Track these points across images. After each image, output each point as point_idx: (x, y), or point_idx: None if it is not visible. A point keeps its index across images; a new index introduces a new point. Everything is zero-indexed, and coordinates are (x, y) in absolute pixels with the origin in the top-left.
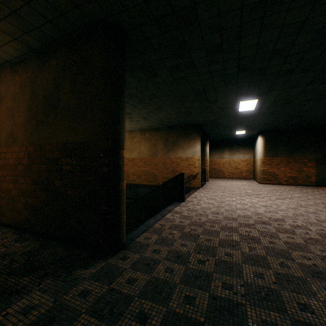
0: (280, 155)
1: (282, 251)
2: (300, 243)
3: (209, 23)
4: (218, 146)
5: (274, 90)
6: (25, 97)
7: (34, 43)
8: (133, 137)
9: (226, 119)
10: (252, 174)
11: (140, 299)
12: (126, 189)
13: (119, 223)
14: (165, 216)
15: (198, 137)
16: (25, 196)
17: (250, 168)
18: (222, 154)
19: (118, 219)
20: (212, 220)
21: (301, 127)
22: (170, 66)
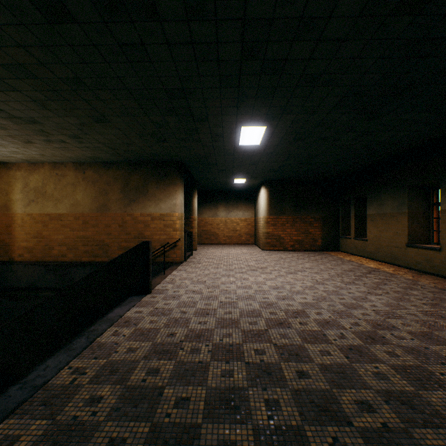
0: (286, 213)
1: (325, 397)
2: (343, 365)
3: None
4: (211, 200)
5: (290, 113)
6: None
7: None
8: (61, 175)
9: (222, 157)
10: (254, 238)
11: None
12: (44, 272)
13: None
14: (99, 338)
15: (181, 183)
16: None
17: (252, 230)
18: (217, 211)
19: None
20: (197, 334)
21: (308, 178)
22: None
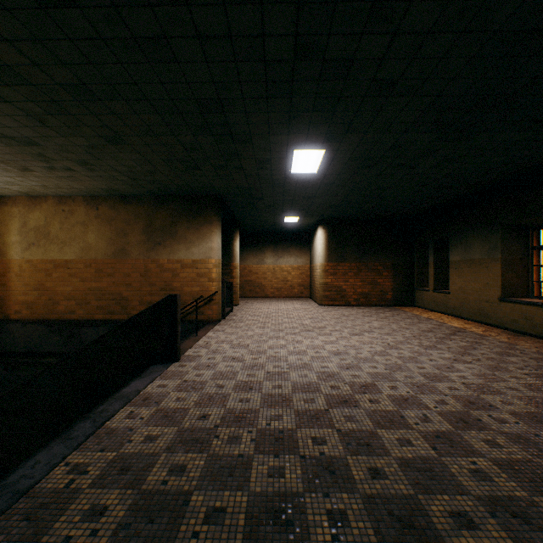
0: (349, 259)
1: (408, 507)
2: (429, 459)
3: None
4: (256, 243)
5: (355, 132)
6: None
7: None
8: (69, 211)
9: (270, 189)
10: (309, 290)
11: None
12: (47, 333)
13: None
14: (108, 421)
15: (218, 221)
16: None
17: (306, 280)
18: (263, 256)
19: None
20: (236, 416)
21: (376, 216)
22: None
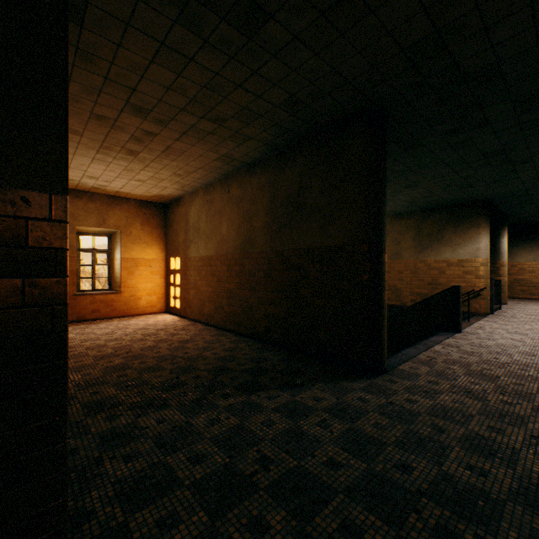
0: None
1: None
2: None
3: (520, 73)
4: (531, 237)
5: None
6: (264, 199)
7: (280, 143)
8: None
9: None
10: None
11: (428, 416)
12: None
13: (381, 341)
14: (432, 347)
15: (485, 224)
16: (264, 305)
17: None
18: None
19: (380, 336)
20: (522, 363)
21: None
22: (445, 131)
